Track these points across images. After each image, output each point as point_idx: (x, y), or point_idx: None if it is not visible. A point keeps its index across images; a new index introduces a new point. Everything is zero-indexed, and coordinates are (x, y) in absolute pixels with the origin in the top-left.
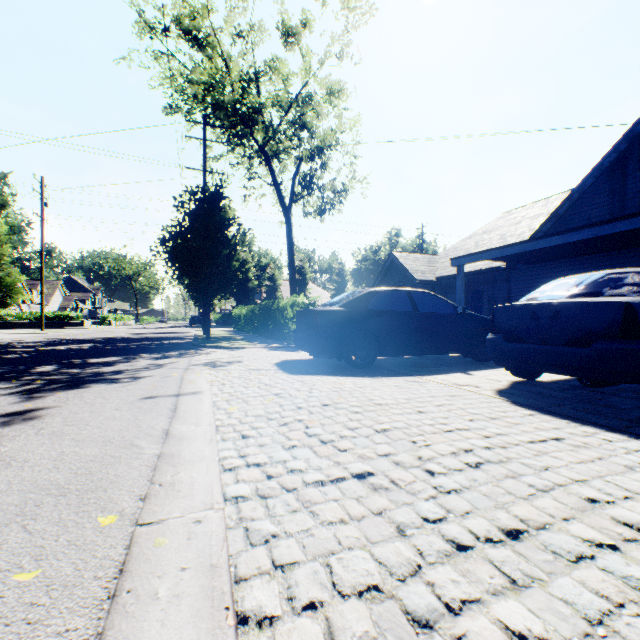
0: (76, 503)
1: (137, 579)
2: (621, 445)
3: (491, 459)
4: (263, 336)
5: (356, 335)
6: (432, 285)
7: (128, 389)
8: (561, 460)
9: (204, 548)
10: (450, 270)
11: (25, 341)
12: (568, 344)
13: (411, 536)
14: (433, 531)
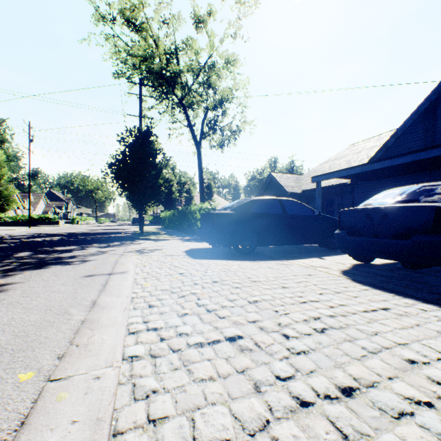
0: (7, 361)
1: (33, 432)
2: (434, 314)
3: (334, 325)
4: (180, 231)
5: (242, 231)
6: (299, 196)
7: (76, 269)
8: (388, 326)
9: (95, 402)
10: (311, 185)
11: (15, 235)
12: (394, 237)
13: (264, 393)
14: (283, 388)
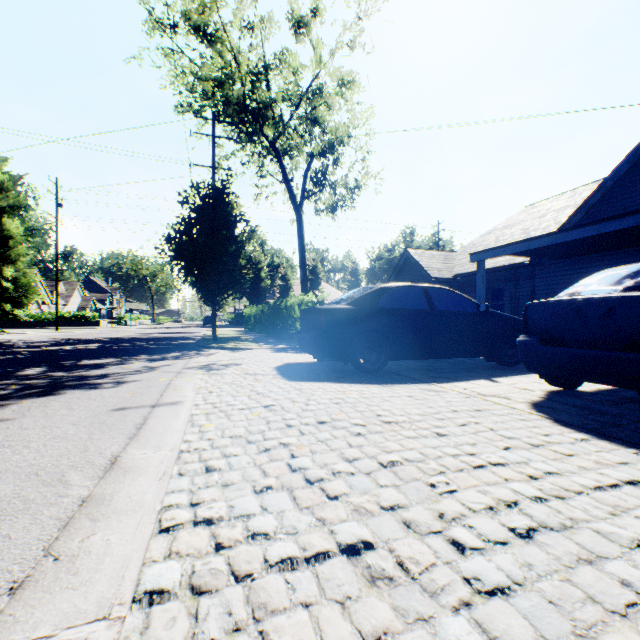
0: None
1: None
2: None
3: (548, 522)
4: (272, 336)
5: (365, 336)
6: (449, 283)
7: (103, 397)
8: None
9: None
10: (468, 267)
11: (34, 341)
12: (626, 349)
13: None
14: None
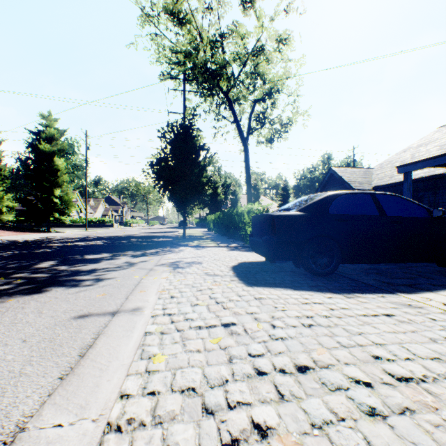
0: None
1: None
2: None
3: None
4: (226, 236)
5: (316, 241)
6: None
7: (76, 298)
8: None
9: None
10: (387, 180)
11: (67, 238)
12: None
13: None
14: None
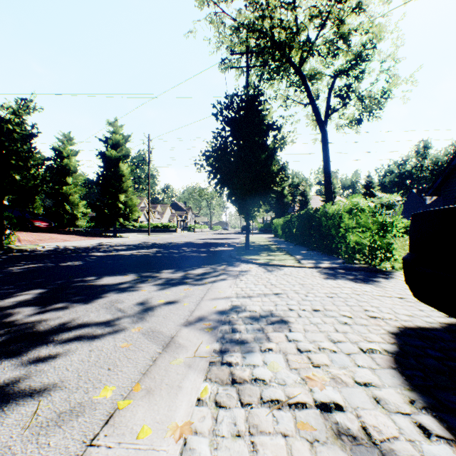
0: None
1: None
2: None
3: None
4: (301, 245)
5: None
6: None
7: None
8: None
9: None
10: None
11: (121, 244)
12: None
13: None
14: None
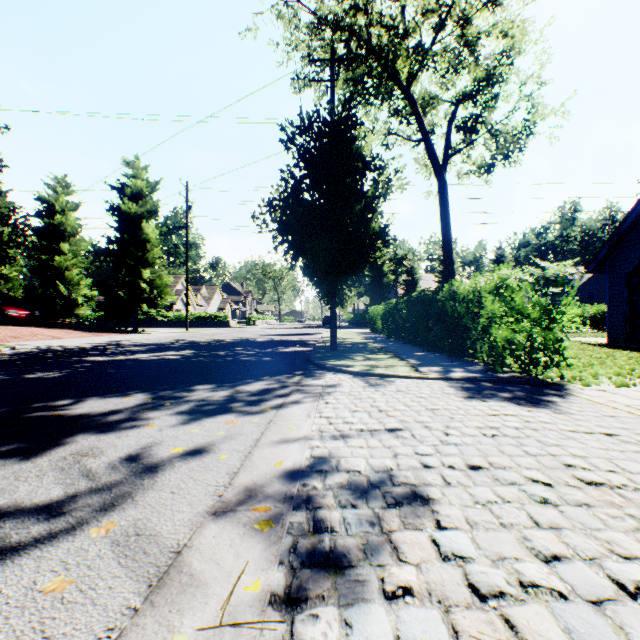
0: None
1: None
2: None
3: None
4: (413, 344)
5: None
6: None
7: None
8: None
9: None
10: None
11: (141, 343)
12: None
13: None
14: None
